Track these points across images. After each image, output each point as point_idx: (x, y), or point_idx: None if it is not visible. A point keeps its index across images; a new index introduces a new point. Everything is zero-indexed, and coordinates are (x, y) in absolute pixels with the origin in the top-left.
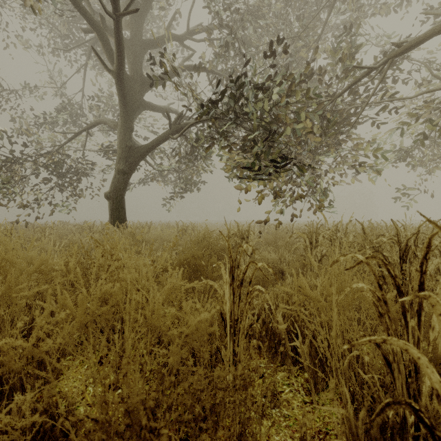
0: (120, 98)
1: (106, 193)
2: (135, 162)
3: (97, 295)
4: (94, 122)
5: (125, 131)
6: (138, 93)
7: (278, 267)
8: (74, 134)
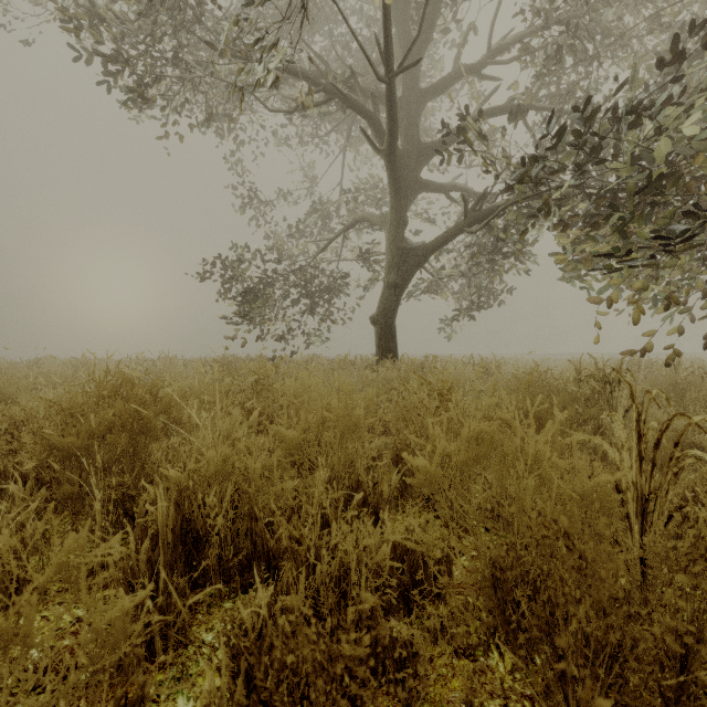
0: (393, 184)
1: (372, 317)
2: (410, 270)
3: (475, 434)
4: (353, 221)
5: (396, 229)
6: (413, 170)
7: (688, 440)
8: (329, 240)
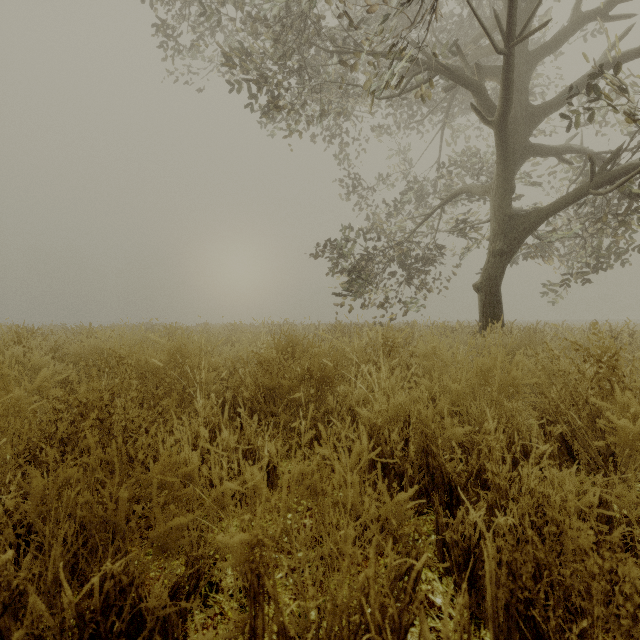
0: (500, 153)
1: (476, 285)
2: (518, 236)
3: None
4: (452, 194)
5: (502, 196)
6: (521, 135)
7: None
8: (426, 215)
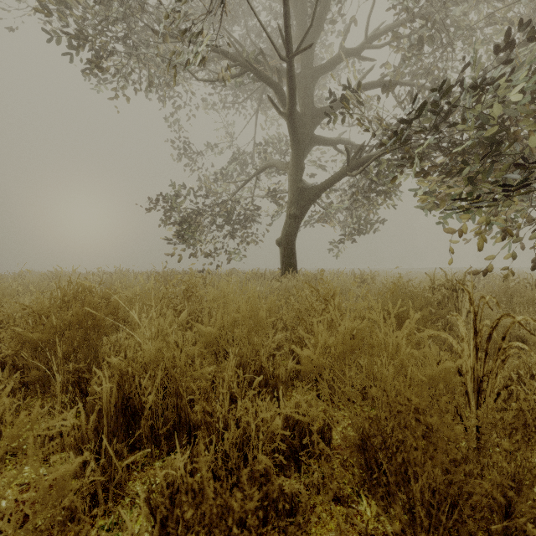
0: (293, 139)
1: (278, 240)
2: (306, 204)
3: (349, 330)
4: (264, 167)
5: (296, 173)
6: (309, 128)
7: (515, 333)
8: (245, 182)
